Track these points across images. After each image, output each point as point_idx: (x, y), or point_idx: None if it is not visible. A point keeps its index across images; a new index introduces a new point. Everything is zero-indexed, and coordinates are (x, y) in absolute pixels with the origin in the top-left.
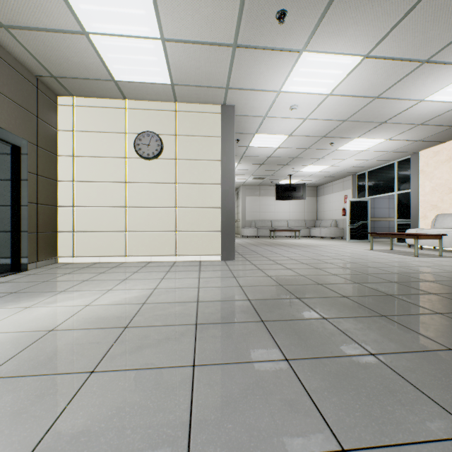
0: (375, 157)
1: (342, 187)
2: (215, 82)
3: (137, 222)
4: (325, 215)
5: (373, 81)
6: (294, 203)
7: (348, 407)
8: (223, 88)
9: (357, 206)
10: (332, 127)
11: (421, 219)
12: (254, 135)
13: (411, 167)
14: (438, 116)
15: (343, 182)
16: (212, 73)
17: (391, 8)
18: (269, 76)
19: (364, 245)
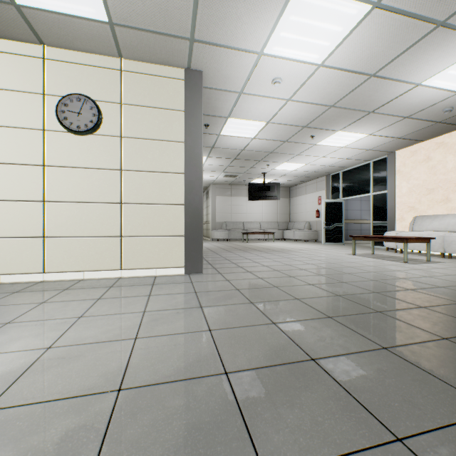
0: (353, 155)
1: (316, 188)
2: (175, 27)
3: (61, 224)
4: (299, 217)
5: (375, 49)
6: (266, 204)
7: None
8: (186, 40)
9: (332, 208)
10: (317, 114)
11: (398, 221)
12: (227, 119)
13: (387, 167)
14: (427, 107)
15: (317, 183)
16: (170, 8)
17: None
18: (249, 25)
19: (341, 248)
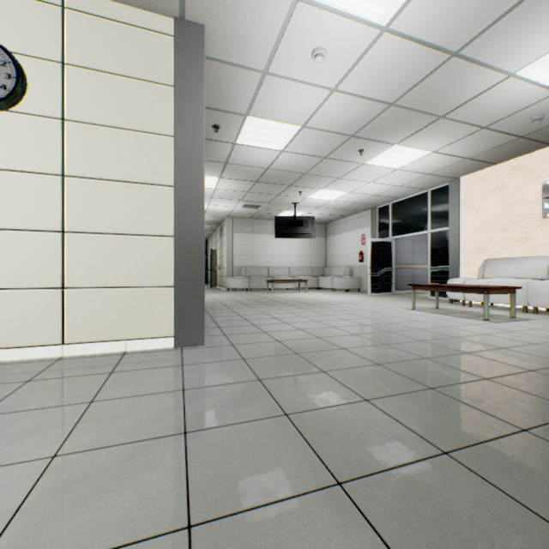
0: (408, 181)
1: (359, 224)
2: None
3: None
4: (337, 261)
5: (467, 5)
6: (297, 244)
7: None
8: None
9: (380, 249)
10: (370, 117)
11: (463, 265)
12: (245, 118)
13: (450, 198)
14: (513, 114)
15: (360, 218)
16: None
17: None
18: None
19: (394, 301)
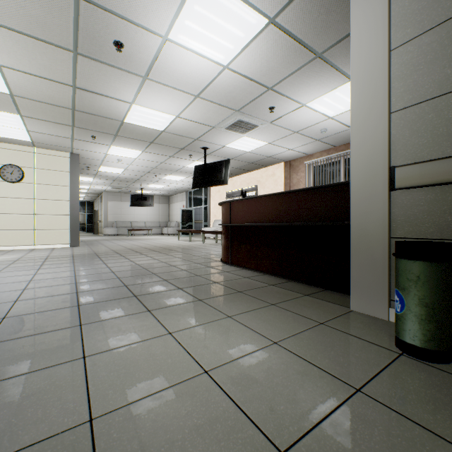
0: (190, 184)
1: (182, 199)
2: (64, 146)
3: (2, 224)
4: (174, 218)
5: (155, 158)
6: (151, 208)
7: (81, 261)
8: (70, 148)
9: (186, 213)
10: (150, 169)
11: (211, 222)
12: (100, 166)
13: (208, 192)
14: None
15: (182, 195)
16: (61, 143)
17: (141, 143)
18: (97, 149)
19: (183, 238)
